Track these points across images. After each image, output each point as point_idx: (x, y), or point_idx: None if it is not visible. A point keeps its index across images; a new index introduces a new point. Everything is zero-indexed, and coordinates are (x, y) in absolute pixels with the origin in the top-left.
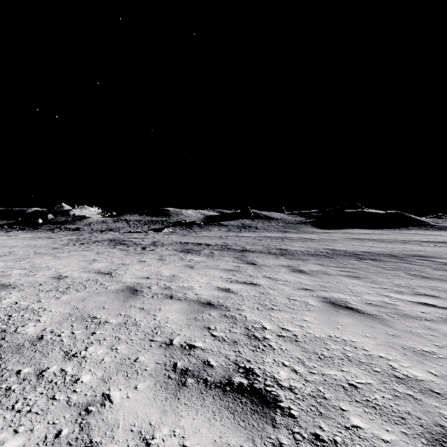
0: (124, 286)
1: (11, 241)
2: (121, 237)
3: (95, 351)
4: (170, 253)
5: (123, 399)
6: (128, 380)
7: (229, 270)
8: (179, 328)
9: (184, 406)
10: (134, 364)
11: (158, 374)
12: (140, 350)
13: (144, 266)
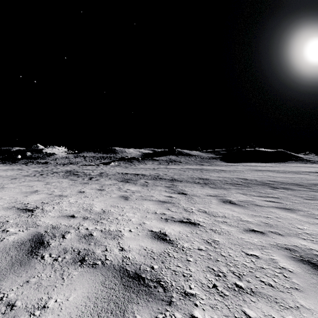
0: (32, 233)
1: None
2: (76, 169)
3: None
4: (110, 183)
5: None
6: None
7: (162, 202)
8: None
9: None
10: None
11: None
12: None
13: (80, 198)
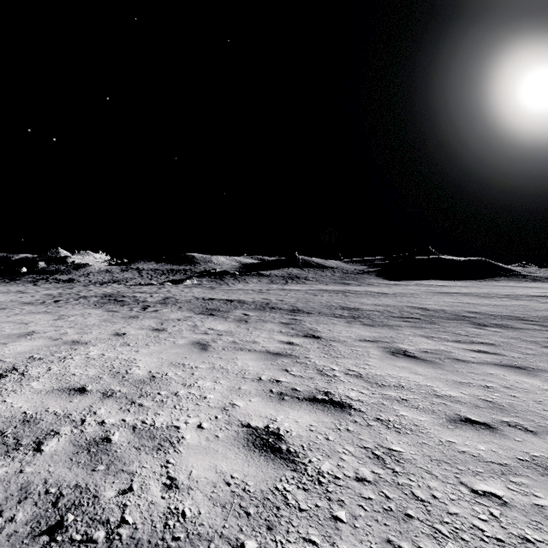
0: None
1: None
2: (123, 292)
3: None
4: (179, 317)
5: None
6: None
7: (274, 355)
8: None
9: None
10: None
11: None
12: None
13: (112, 347)
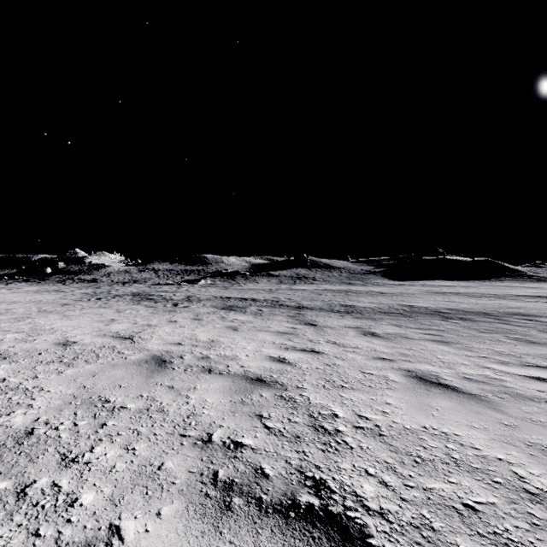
0: (149, 355)
1: (11, 295)
2: (147, 291)
3: (104, 453)
4: (208, 311)
5: (139, 534)
6: (148, 501)
7: (283, 333)
8: (220, 416)
9: (228, 546)
10: (157, 473)
11: (191, 489)
12: (166, 451)
13: (176, 328)
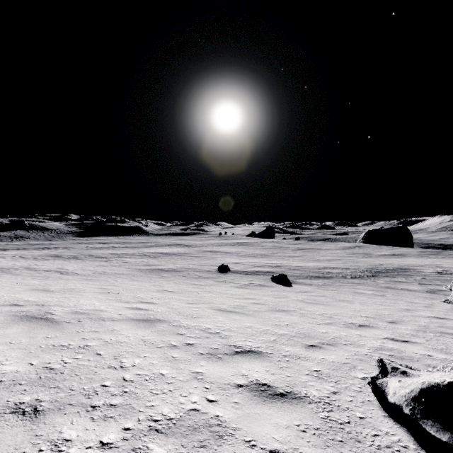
0: None
1: None
2: None
3: None
4: None
5: None
6: None
7: None
8: None
9: None
10: None
11: None
12: None
13: None
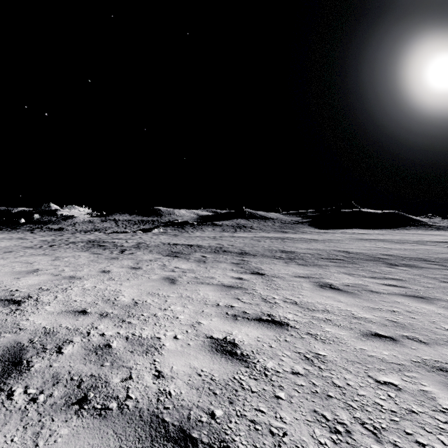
0: (5, 344)
1: None
2: (103, 238)
3: None
4: (151, 258)
5: None
6: None
7: (228, 287)
8: None
9: None
10: None
11: None
12: None
13: (101, 281)
